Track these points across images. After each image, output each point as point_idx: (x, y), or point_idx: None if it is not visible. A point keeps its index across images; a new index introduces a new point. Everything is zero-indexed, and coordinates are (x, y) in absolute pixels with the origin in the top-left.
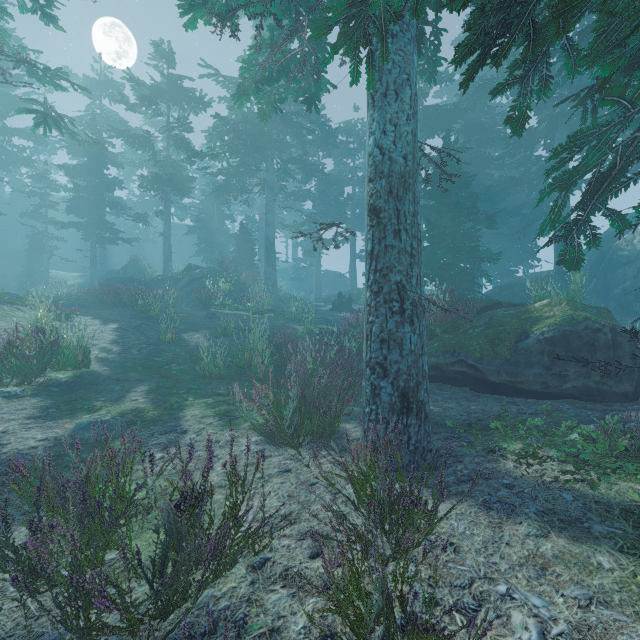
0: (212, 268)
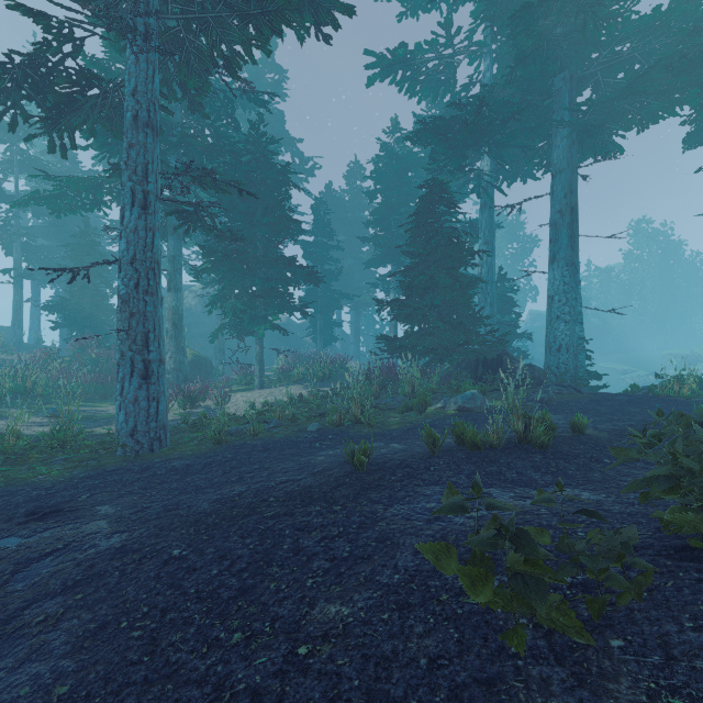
0: None
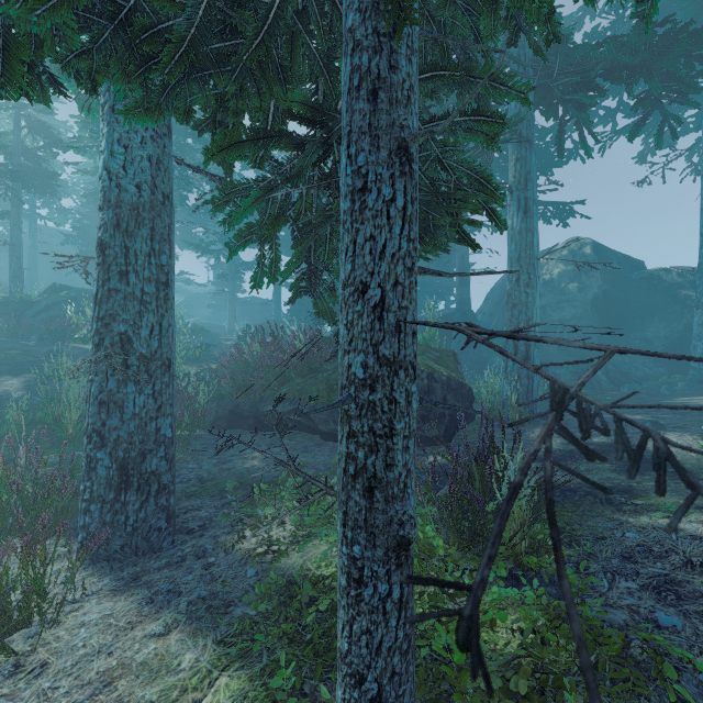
0: (85, 290)
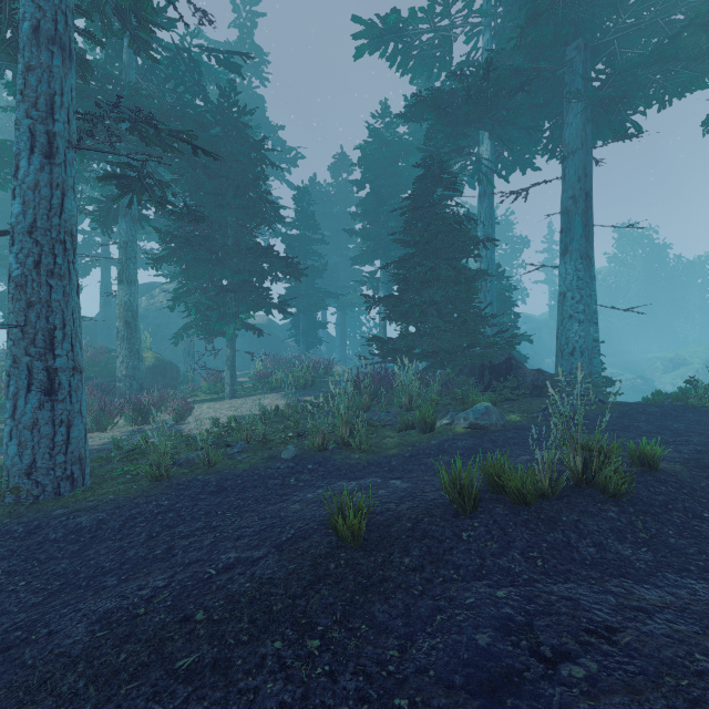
0: None
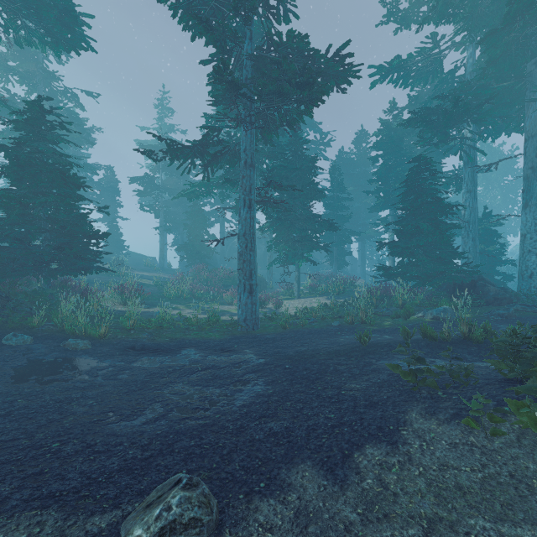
0: None
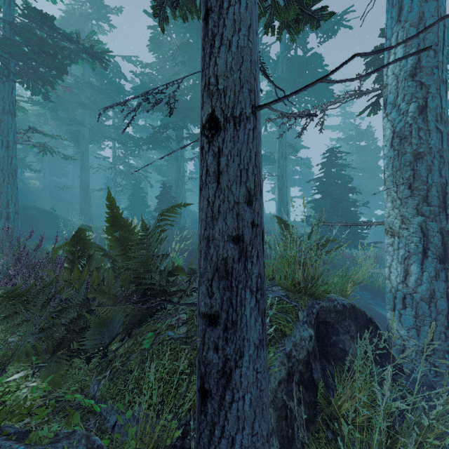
0: None
